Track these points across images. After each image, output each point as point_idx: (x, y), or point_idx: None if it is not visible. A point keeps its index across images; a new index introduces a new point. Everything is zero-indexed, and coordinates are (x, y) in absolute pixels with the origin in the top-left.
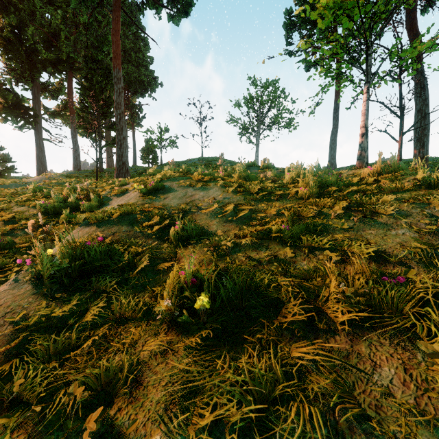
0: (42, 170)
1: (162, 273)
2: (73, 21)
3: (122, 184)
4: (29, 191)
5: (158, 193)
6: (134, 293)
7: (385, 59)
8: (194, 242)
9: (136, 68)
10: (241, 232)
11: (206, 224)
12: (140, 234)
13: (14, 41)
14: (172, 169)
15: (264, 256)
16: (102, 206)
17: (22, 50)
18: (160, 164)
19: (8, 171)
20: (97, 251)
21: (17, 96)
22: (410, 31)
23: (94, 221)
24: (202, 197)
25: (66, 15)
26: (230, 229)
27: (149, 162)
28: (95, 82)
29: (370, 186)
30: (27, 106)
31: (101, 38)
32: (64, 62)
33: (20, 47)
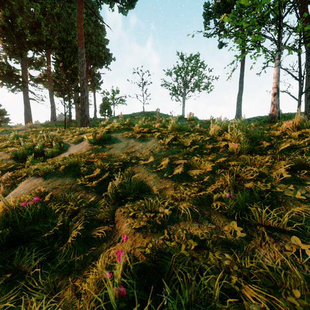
0: (29, 121)
1: (94, 243)
2: (51, 13)
3: (81, 133)
4: (11, 138)
5: (104, 144)
6: (57, 277)
7: (293, 31)
8: (131, 200)
9: (96, 47)
10: (178, 194)
11: (144, 179)
12: (82, 187)
13: (8, 28)
14: (120, 121)
15: (208, 233)
16: (62, 152)
17: (14, 34)
18: (113, 117)
19: (4, 121)
20: (29, 214)
21: (10, 67)
22: (302, 14)
23: (41, 173)
24: (141, 148)
25: (43, 7)
26: (166, 187)
27: (105, 115)
28: (65, 57)
29: (297, 142)
30: (17, 75)
31: (70, 24)
32: (44, 43)
33: (12, 32)
